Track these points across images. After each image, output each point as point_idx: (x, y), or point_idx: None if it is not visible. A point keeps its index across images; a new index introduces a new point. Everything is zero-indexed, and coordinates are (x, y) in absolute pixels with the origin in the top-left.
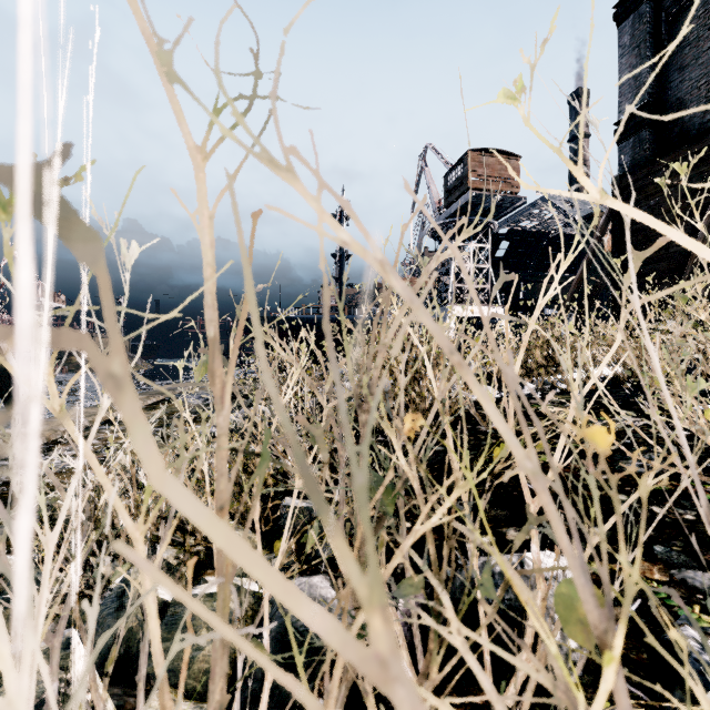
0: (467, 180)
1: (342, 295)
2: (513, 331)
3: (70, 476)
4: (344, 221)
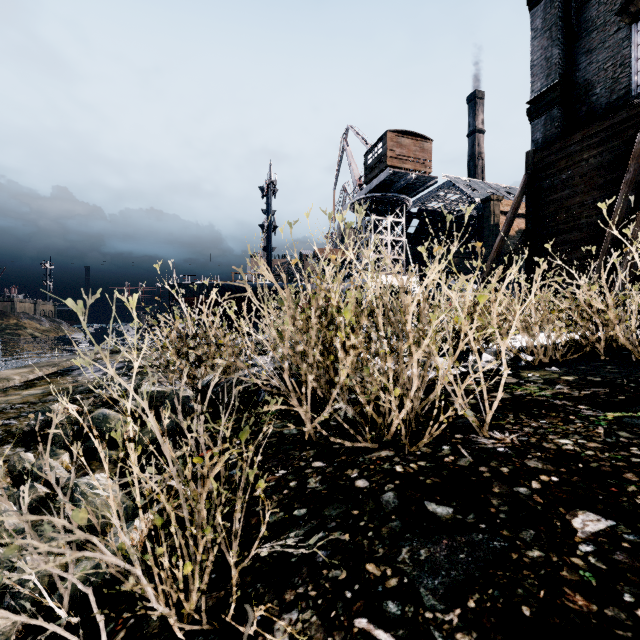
0: (386, 158)
1: (269, 264)
2: None
3: None
4: (271, 194)
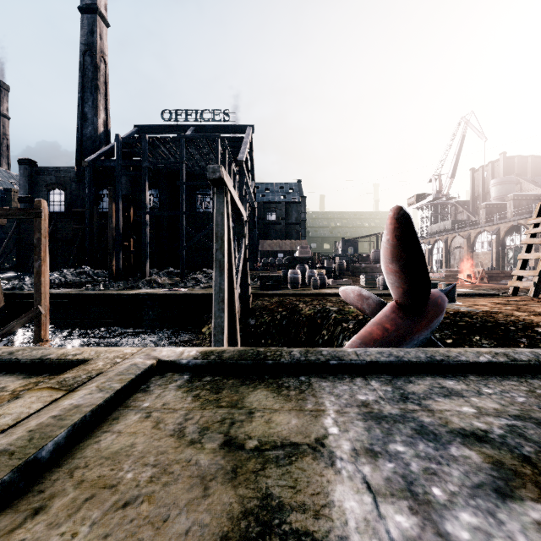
0: None
1: None
2: None
3: None
4: None
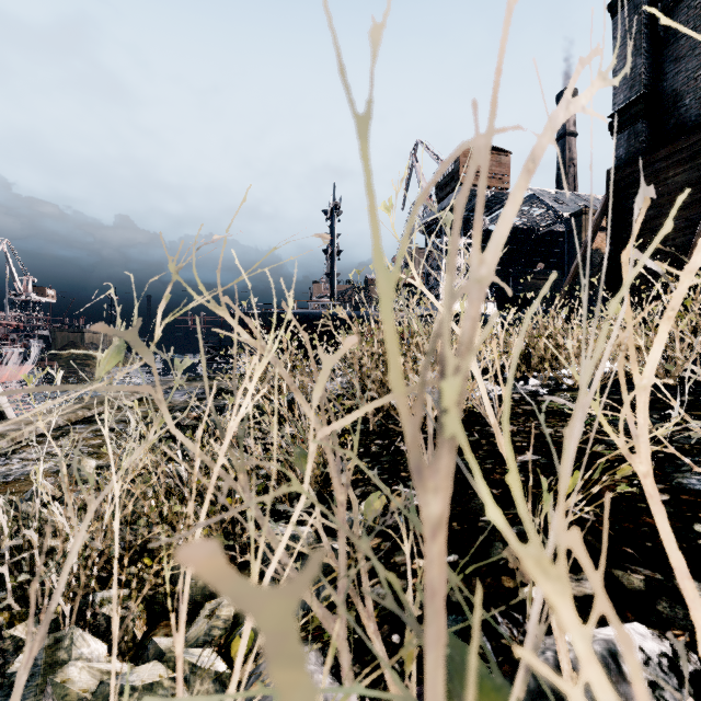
0: (458, 175)
1: (333, 291)
2: (502, 326)
3: (27, 485)
4: (335, 217)
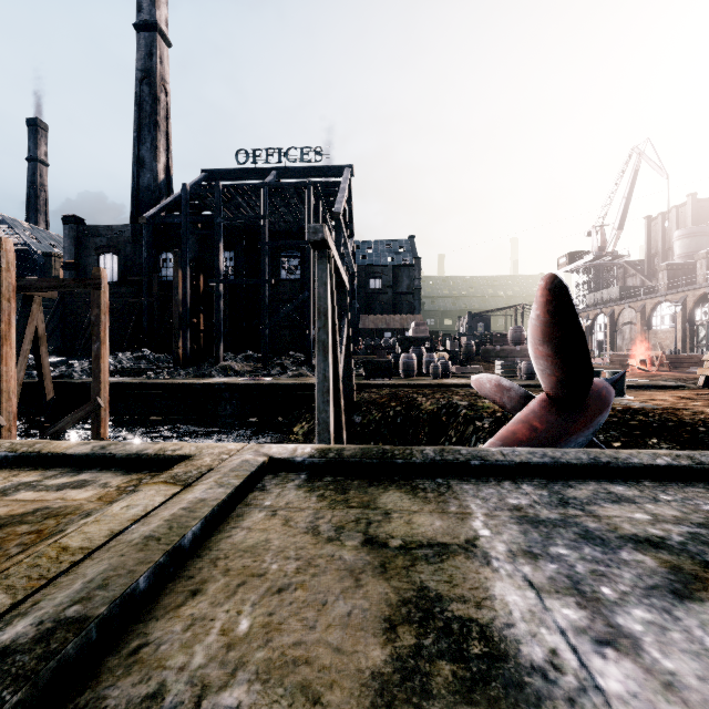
0: None
1: None
2: None
3: None
4: None
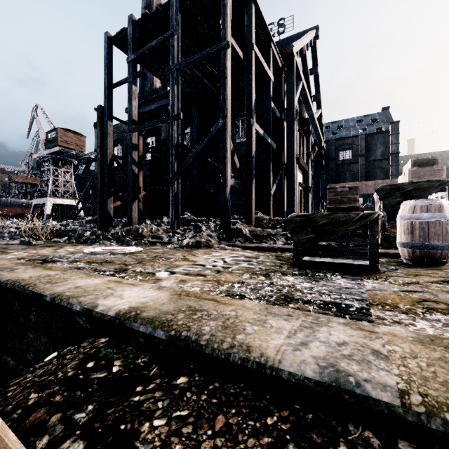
0: (58, 141)
1: None
2: None
3: None
4: None
